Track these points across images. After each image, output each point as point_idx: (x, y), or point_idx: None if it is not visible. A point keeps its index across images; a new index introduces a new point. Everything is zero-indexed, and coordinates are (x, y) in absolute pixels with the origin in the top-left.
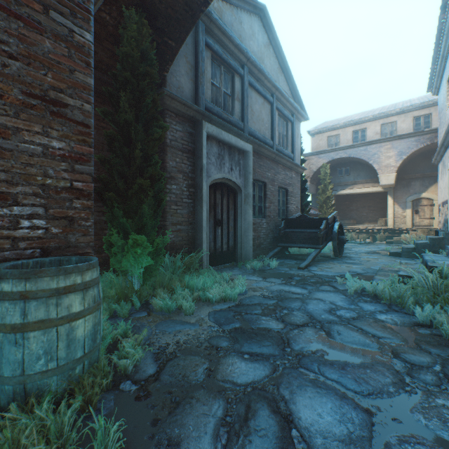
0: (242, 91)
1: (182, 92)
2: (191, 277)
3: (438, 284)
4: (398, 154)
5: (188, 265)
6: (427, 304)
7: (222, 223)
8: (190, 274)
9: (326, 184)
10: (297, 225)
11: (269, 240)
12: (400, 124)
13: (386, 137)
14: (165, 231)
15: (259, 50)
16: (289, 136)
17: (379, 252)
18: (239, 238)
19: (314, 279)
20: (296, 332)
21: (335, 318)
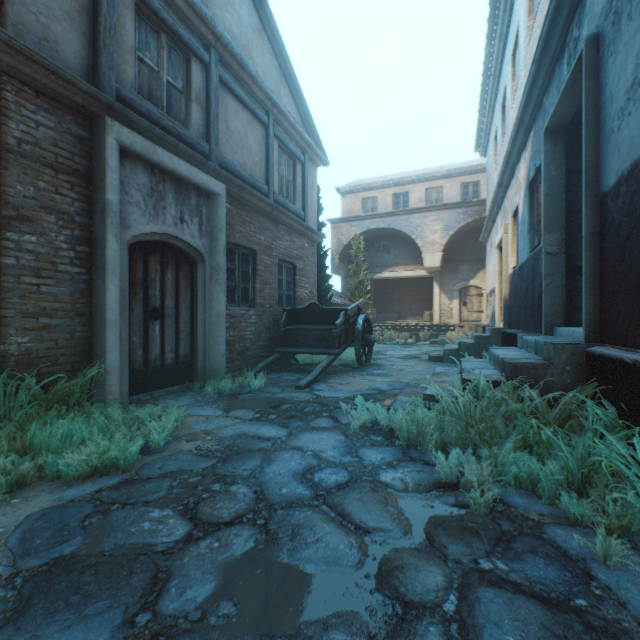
0: (207, 90)
1: (54, 50)
2: (42, 426)
3: (472, 410)
4: (444, 229)
5: (63, 397)
6: (457, 443)
7: (164, 314)
8: (55, 417)
9: (359, 264)
10: (306, 319)
11: (261, 344)
12: (447, 191)
13: (432, 205)
14: (2, 328)
15: (242, 33)
16: (298, 184)
17: (419, 356)
18: (201, 341)
19: (311, 406)
20: (203, 548)
21: (306, 492)
